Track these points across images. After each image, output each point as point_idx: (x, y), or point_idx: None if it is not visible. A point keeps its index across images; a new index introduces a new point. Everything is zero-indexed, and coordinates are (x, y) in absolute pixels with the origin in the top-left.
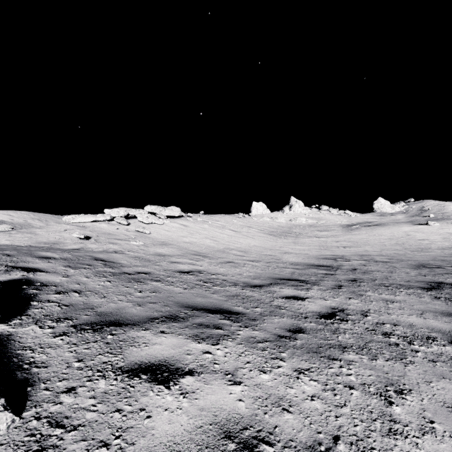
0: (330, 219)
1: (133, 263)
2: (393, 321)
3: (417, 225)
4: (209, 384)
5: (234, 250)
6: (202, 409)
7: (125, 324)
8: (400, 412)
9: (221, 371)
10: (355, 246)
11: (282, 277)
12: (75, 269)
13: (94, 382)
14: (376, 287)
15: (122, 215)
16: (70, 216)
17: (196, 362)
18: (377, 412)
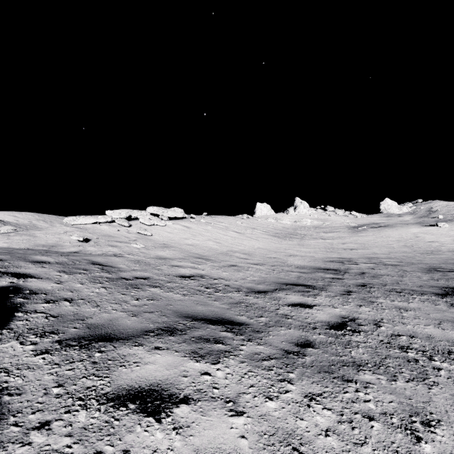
0: (336, 221)
1: (132, 267)
2: (409, 332)
3: (425, 227)
4: (207, 415)
5: (237, 252)
6: (197, 451)
7: (116, 339)
8: (431, 451)
9: (221, 398)
10: (362, 248)
11: (288, 282)
12: (69, 274)
13: (73, 414)
14: (388, 293)
15: (124, 216)
16: (70, 218)
17: (193, 386)
18: (404, 451)
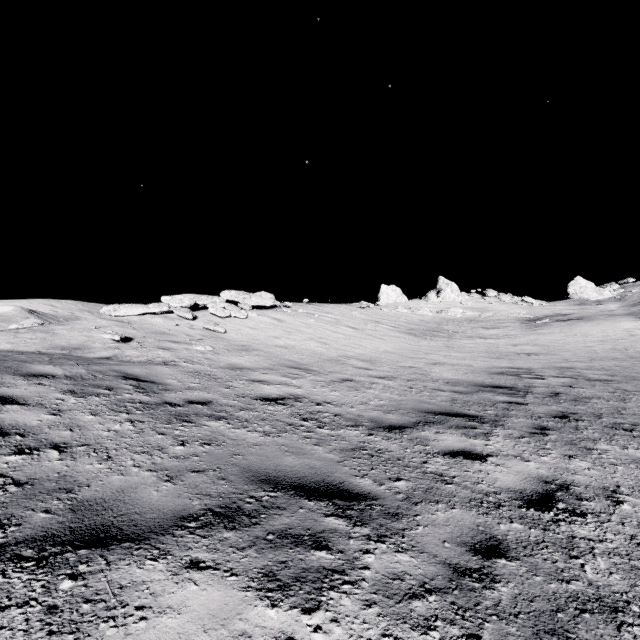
0: (501, 311)
1: (187, 384)
2: None
3: None
4: None
5: (353, 359)
6: None
7: (118, 539)
8: None
9: None
10: (546, 353)
11: (437, 410)
12: (79, 397)
13: None
14: (610, 432)
15: (187, 304)
16: (110, 306)
17: None
18: None
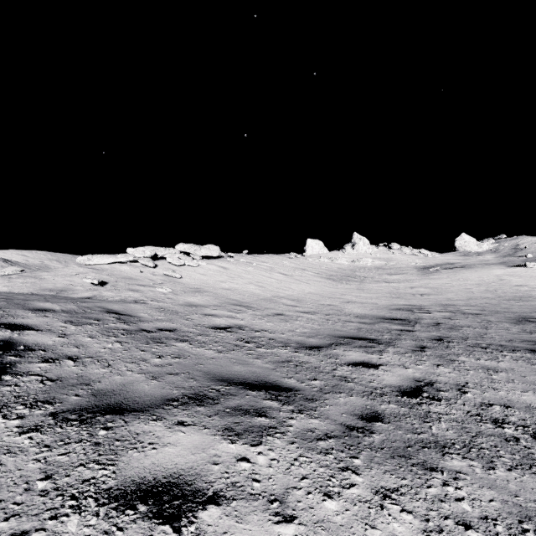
0: (402, 260)
1: (156, 317)
2: (503, 401)
3: (511, 267)
4: (243, 522)
5: (284, 298)
6: None
7: (129, 410)
8: None
9: (263, 496)
10: (435, 294)
11: (346, 335)
12: (77, 325)
13: (60, 520)
14: (471, 349)
15: (148, 255)
16: (85, 256)
17: (226, 478)
18: None
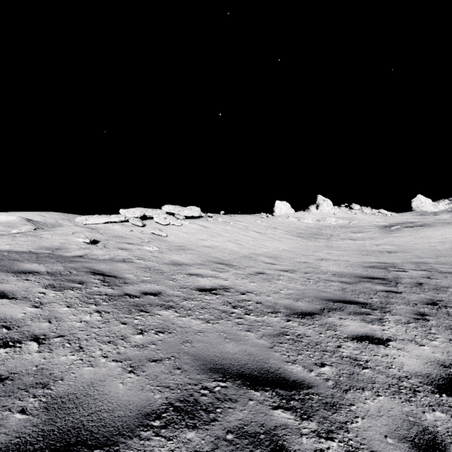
0: (364, 220)
1: (141, 278)
2: None
3: None
4: None
5: (261, 256)
6: None
7: (88, 445)
8: None
9: None
10: (402, 251)
11: (334, 298)
12: (57, 291)
13: None
14: None
15: (138, 215)
16: (83, 217)
17: None
18: None
